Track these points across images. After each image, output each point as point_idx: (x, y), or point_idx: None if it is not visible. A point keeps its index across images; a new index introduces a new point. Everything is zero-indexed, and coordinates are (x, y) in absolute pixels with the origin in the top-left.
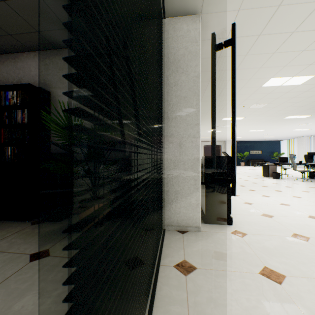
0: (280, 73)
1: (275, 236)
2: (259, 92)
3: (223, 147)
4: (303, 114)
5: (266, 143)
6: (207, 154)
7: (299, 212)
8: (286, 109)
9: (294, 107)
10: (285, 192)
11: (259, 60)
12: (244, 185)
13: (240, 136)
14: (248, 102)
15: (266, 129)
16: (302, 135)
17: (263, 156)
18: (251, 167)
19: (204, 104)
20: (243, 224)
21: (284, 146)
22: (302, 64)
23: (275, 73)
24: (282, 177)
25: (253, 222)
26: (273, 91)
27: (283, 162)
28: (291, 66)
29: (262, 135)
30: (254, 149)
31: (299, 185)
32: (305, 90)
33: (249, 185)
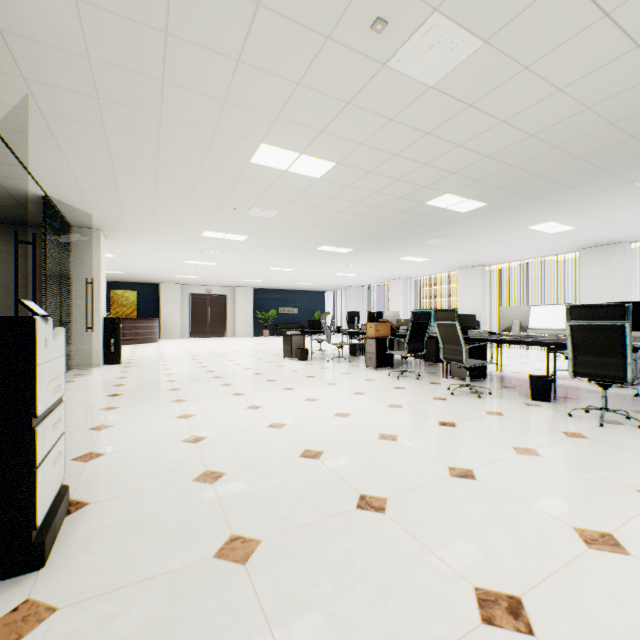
0: (275, 135)
1: (166, 574)
2: (252, 176)
3: (232, 300)
4: (342, 246)
5: (304, 295)
6: (198, 313)
7: (291, 445)
8: (315, 231)
9: (324, 228)
10: (298, 391)
11: (211, 71)
12: (232, 383)
13: (259, 279)
14: (239, 198)
15: (297, 268)
16: (351, 284)
17: (301, 317)
18: (281, 338)
19: (132, 179)
20: (96, 547)
21: (331, 301)
22: (308, 126)
23: (265, 131)
24: (315, 356)
25: (143, 523)
26: (279, 183)
27: (315, 329)
28: (289, 121)
29: (294, 279)
30: (286, 305)
31: (330, 370)
32: (331, 195)
33: (244, 380)
